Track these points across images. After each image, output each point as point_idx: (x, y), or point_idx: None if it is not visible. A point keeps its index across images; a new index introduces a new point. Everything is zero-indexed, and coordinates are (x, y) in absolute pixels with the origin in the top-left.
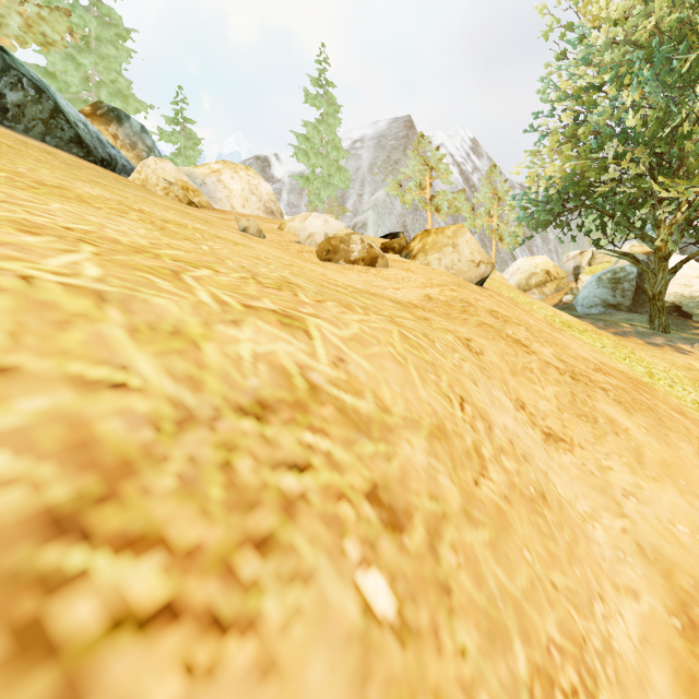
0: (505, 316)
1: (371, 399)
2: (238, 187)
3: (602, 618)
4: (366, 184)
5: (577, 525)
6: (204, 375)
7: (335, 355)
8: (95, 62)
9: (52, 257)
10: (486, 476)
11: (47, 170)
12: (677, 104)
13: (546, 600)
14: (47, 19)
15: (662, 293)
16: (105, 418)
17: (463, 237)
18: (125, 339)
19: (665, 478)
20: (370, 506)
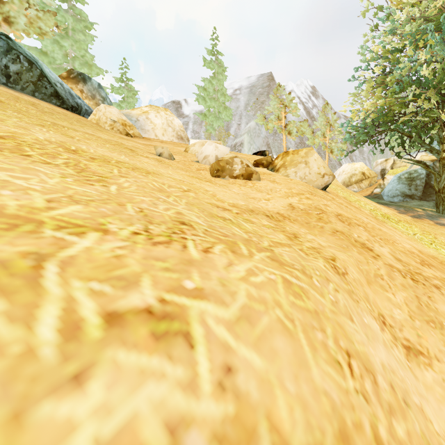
0: (347, 218)
1: (267, 437)
2: (160, 122)
3: None
4: (243, 117)
5: None
6: None
7: (221, 364)
8: (71, 44)
9: None
10: None
11: (15, 120)
12: None
13: None
14: (42, 18)
15: (444, 188)
16: None
17: (312, 156)
18: None
19: None
20: None
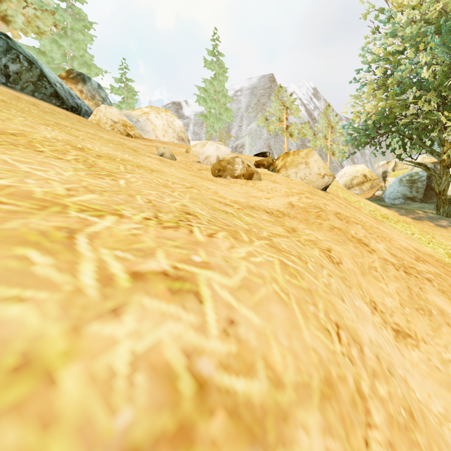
0: (346, 216)
1: (263, 371)
2: (160, 123)
3: None
4: (244, 118)
5: (438, 434)
6: (48, 441)
7: (226, 317)
8: (70, 44)
9: None
10: (371, 424)
11: (21, 119)
12: None
13: None
14: (40, 17)
15: (445, 190)
16: None
17: (312, 157)
18: None
19: None
20: None
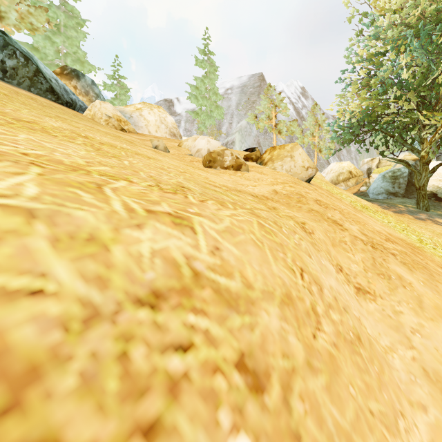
0: (325, 203)
1: (239, 278)
2: (153, 119)
3: (404, 432)
4: (234, 116)
5: (382, 357)
6: (111, 273)
7: (213, 245)
8: (63, 41)
9: (2, 180)
10: (321, 329)
11: (27, 110)
12: (435, 64)
13: (367, 427)
14: (33, 13)
15: (425, 185)
16: (19, 326)
17: (297, 151)
18: (47, 249)
19: (439, 319)
20: (239, 374)
